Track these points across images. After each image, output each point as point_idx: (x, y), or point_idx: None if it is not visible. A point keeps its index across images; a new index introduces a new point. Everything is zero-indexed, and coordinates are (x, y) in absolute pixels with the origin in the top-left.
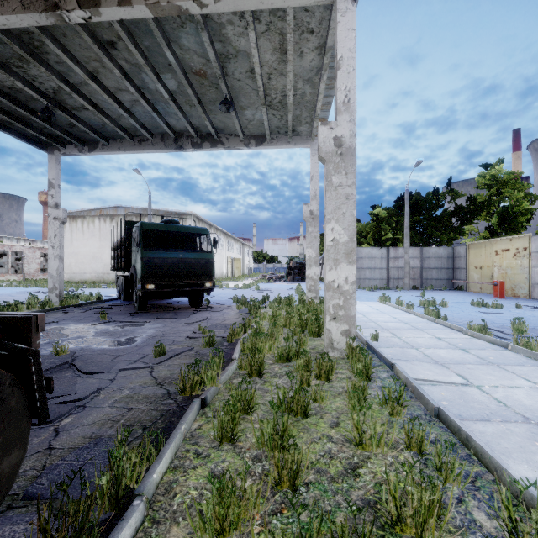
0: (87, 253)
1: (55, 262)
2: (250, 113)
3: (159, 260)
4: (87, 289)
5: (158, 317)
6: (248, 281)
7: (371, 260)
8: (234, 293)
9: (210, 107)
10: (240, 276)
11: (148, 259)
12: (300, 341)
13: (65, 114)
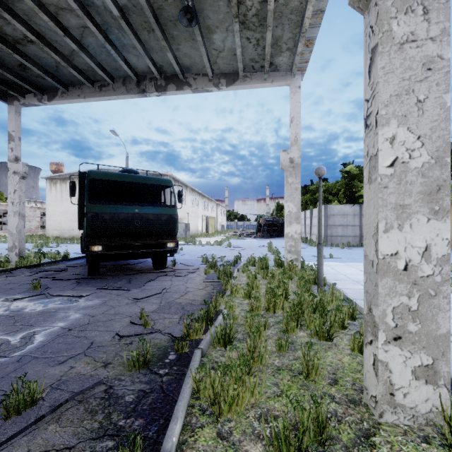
0: (74, 212)
1: (15, 219)
2: (219, 37)
3: (108, 215)
4: (69, 245)
5: (106, 285)
6: (220, 237)
7: (344, 217)
8: (206, 251)
9: (171, 31)
10: (214, 232)
11: (94, 214)
12: (308, 366)
13: (6, 48)
